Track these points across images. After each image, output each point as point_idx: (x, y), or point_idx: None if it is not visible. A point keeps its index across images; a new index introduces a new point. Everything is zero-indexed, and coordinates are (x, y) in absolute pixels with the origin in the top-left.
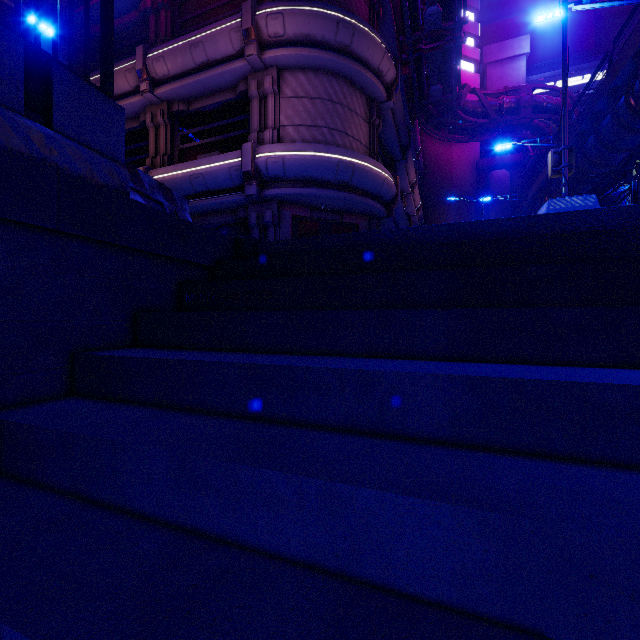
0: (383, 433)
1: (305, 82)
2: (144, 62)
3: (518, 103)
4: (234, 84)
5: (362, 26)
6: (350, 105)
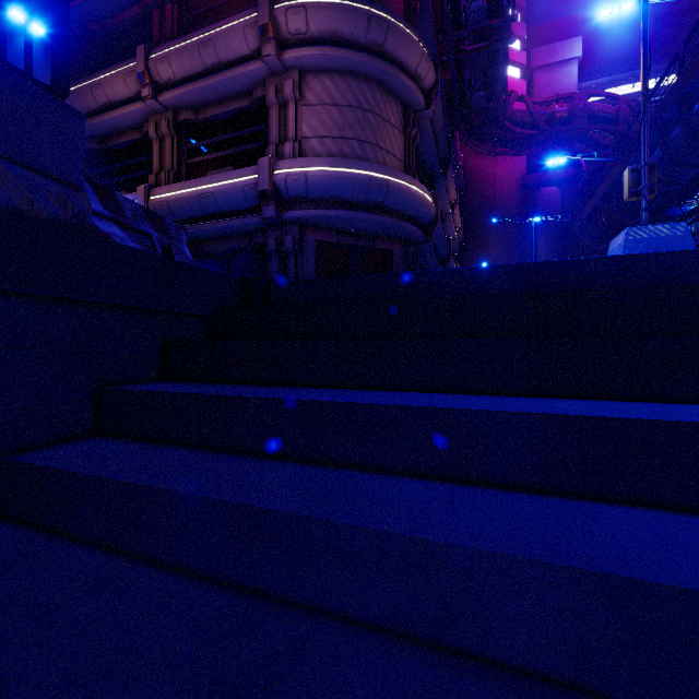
0: (450, 646)
1: (331, 87)
2: (146, 64)
3: (571, 112)
4: (249, 89)
5: (397, 22)
6: (383, 114)
